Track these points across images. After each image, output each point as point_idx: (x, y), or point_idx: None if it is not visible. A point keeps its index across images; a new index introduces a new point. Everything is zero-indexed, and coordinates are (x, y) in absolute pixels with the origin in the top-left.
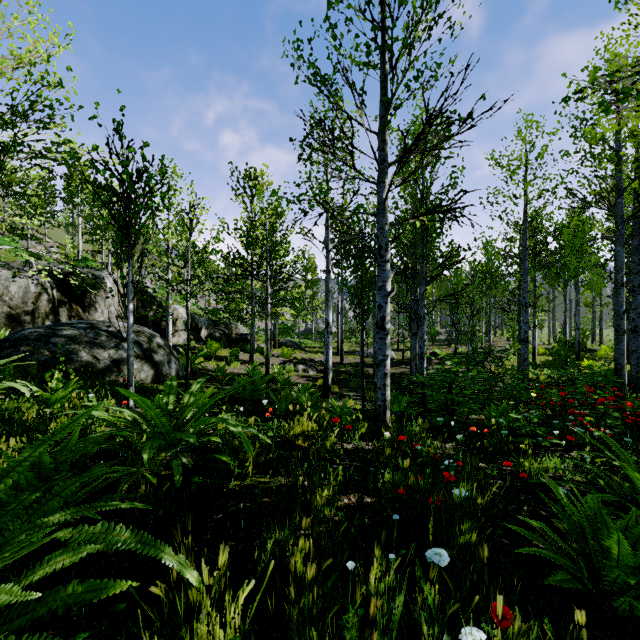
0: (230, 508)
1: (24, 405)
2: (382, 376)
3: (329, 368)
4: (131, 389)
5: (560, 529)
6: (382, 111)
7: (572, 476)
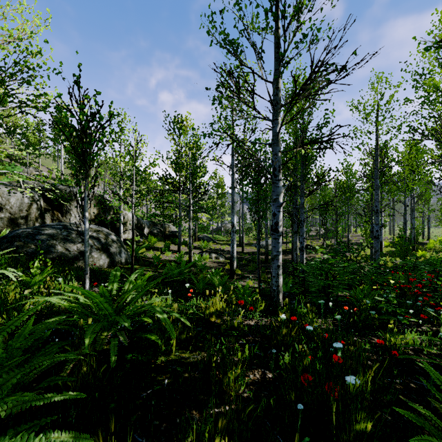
0: (155, 387)
1: (9, 288)
2: (276, 267)
3: (234, 257)
4: (87, 276)
5: (438, 410)
6: (276, 65)
7: (428, 349)
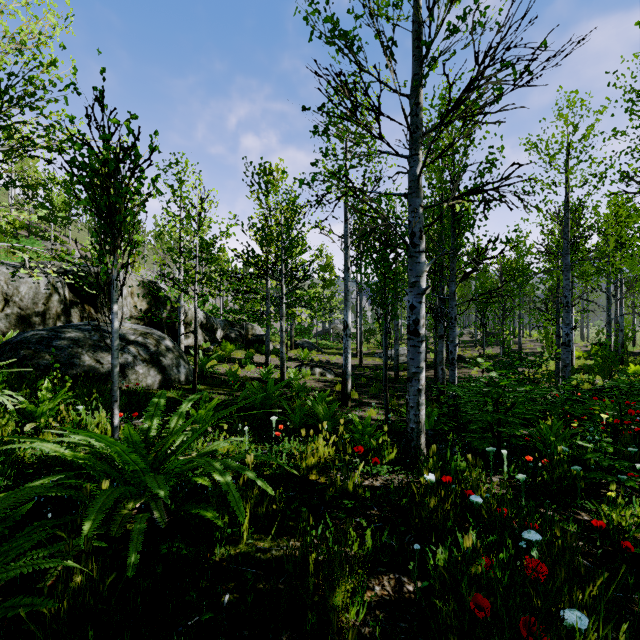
0: (204, 615)
1: None
2: (415, 392)
3: (348, 374)
4: (116, 405)
5: None
6: (415, 67)
7: None
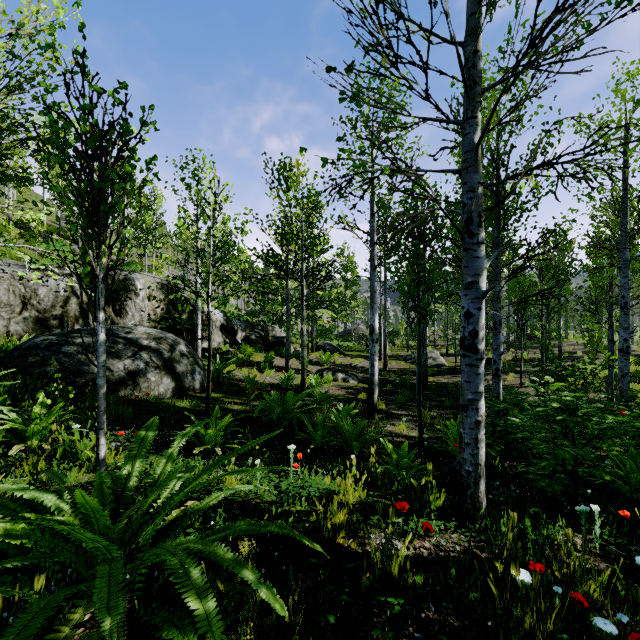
0: None
1: None
2: (472, 425)
3: (375, 383)
4: (101, 434)
5: None
6: (472, 5)
7: None
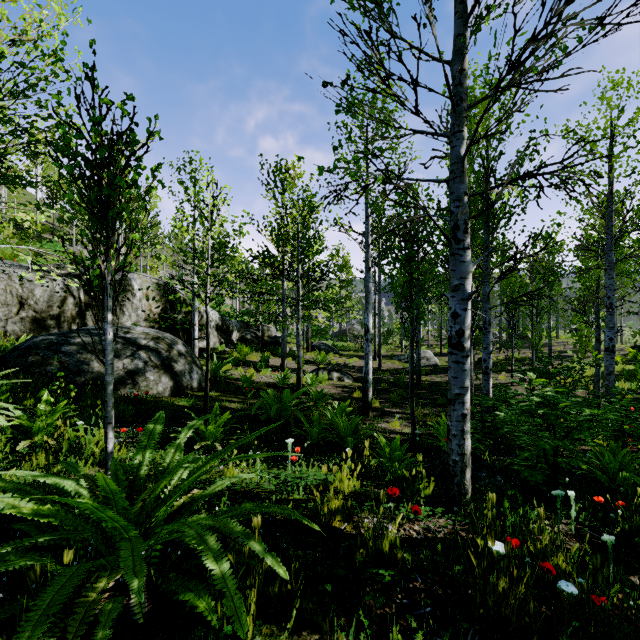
0: None
1: None
2: (459, 418)
3: (369, 381)
4: (109, 428)
5: None
6: (458, 27)
7: None
